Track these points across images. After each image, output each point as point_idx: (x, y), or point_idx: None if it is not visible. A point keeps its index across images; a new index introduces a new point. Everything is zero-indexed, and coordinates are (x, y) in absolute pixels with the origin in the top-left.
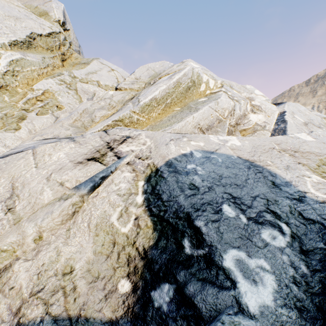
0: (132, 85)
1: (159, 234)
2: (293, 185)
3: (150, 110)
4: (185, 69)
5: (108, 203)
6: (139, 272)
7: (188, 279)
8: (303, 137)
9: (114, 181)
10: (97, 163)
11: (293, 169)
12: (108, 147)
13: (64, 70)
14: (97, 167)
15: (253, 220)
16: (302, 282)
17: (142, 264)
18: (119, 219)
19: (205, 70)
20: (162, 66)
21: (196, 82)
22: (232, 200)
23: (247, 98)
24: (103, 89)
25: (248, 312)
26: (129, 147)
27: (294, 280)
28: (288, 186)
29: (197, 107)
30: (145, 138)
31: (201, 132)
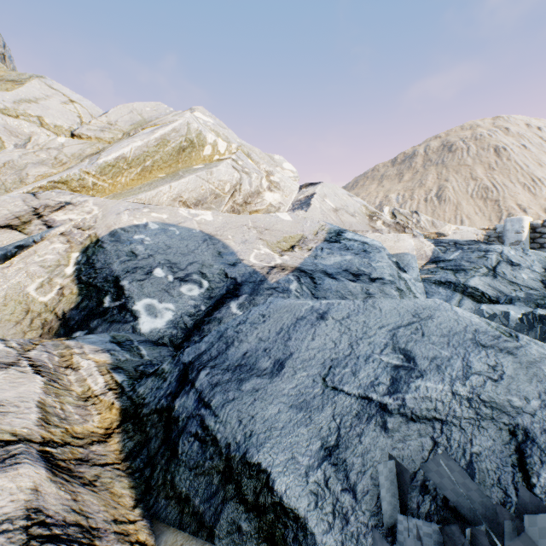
0: (102, 133)
1: (84, 297)
2: (237, 254)
3: (115, 173)
4: (176, 122)
5: (25, 274)
6: (54, 331)
7: (100, 324)
8: (283, 216)
9: (39, 252)
10: (14, 232)
11: (249, 243)
12: (35, 214)
13: None
14: (13, 236)
15: (180, 279)
16: (196, 315)
17: (59, 324)
18: (38, 290)
19: (217, 127)
20: (155, 110)
21: (196, 142)
22: (168, 265)
23: (266, 172)
24: (51, 133)
25: (139, 332)
26: (67, 216)
27: (190, 314)
28: (232, 255)
29: (184, 175)
30: (93, 206)
31: (186, 207)
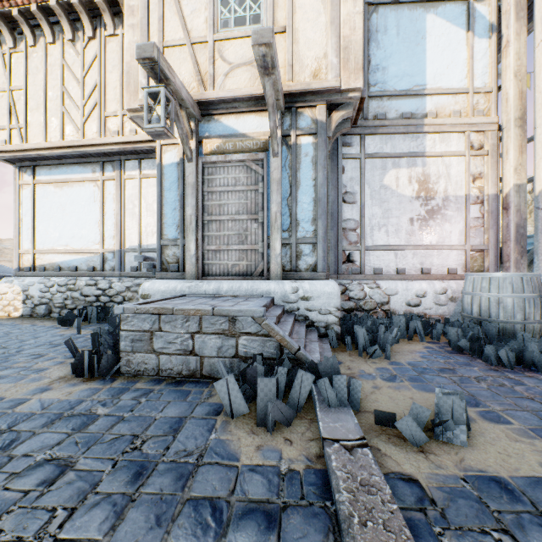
0: None
1: None
2: None
3: None
4: None
5: None
6: None
7: None
8: None
9: None
10: None
11: None
12: None
13: (530, 220)
14: None
15: None
16: None
17: None
18: None
19: None
20: None
21: None
22: None
23: None
24: None
25: None
26: None
27: None
28: None
29: None
30: None
31: None
